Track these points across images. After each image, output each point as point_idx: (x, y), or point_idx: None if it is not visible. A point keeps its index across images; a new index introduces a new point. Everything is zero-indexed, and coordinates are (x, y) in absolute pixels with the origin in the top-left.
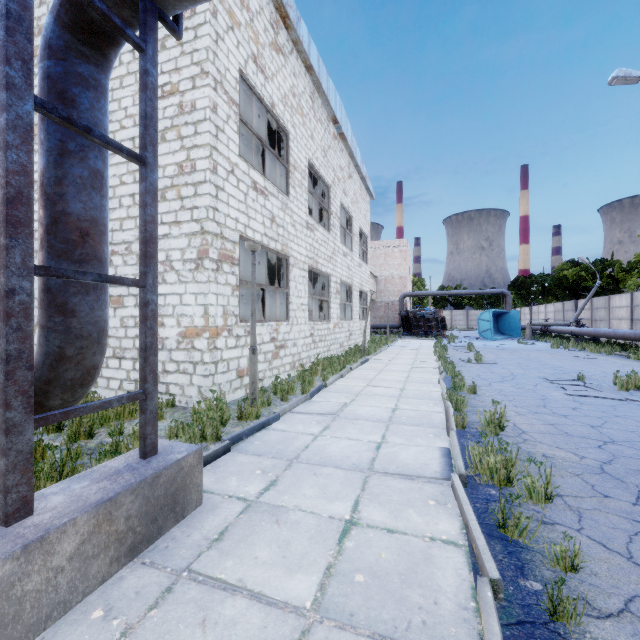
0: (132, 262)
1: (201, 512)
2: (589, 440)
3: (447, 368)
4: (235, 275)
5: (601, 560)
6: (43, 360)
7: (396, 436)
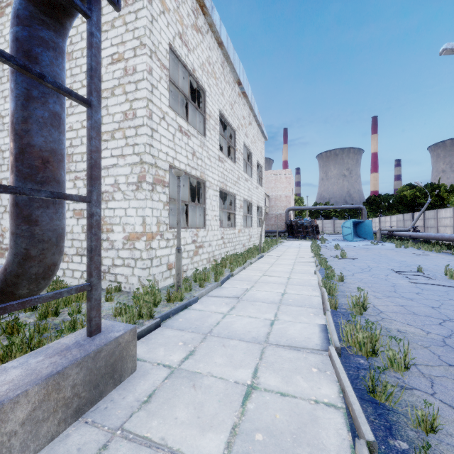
0: None
1: (135, 377)
2: (432, 318)
3: (321, 262)
4: (166, 194)
5: (453, 422)
6: (13, 259)
7: (285, 315)
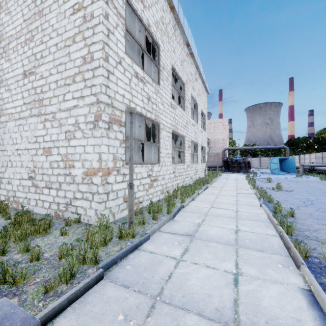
0: (56, 125)
1: None
2: None
3: (263, 195)
4: (122, 133)
5: None
6: None
7: (248, 265)
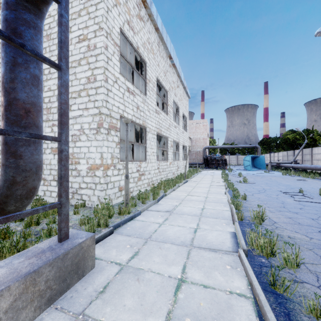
0: None
1: (94, 272)
2: (313, 227)
3: (229, 186)
4: (117, 137)
5: None
6: (3, 184)
7: (205, 224)
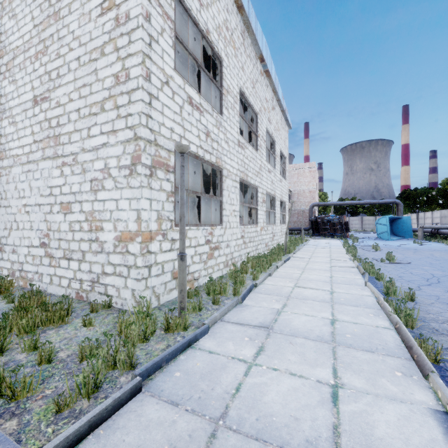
0: (78, 171)
1: None
2: None
3: (368, 269)
4: (170, 182)
5: None
6: None
7: (351, 372)
